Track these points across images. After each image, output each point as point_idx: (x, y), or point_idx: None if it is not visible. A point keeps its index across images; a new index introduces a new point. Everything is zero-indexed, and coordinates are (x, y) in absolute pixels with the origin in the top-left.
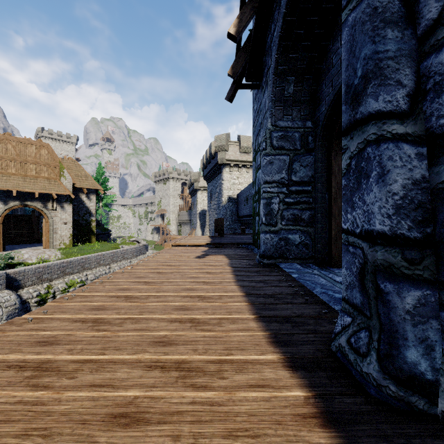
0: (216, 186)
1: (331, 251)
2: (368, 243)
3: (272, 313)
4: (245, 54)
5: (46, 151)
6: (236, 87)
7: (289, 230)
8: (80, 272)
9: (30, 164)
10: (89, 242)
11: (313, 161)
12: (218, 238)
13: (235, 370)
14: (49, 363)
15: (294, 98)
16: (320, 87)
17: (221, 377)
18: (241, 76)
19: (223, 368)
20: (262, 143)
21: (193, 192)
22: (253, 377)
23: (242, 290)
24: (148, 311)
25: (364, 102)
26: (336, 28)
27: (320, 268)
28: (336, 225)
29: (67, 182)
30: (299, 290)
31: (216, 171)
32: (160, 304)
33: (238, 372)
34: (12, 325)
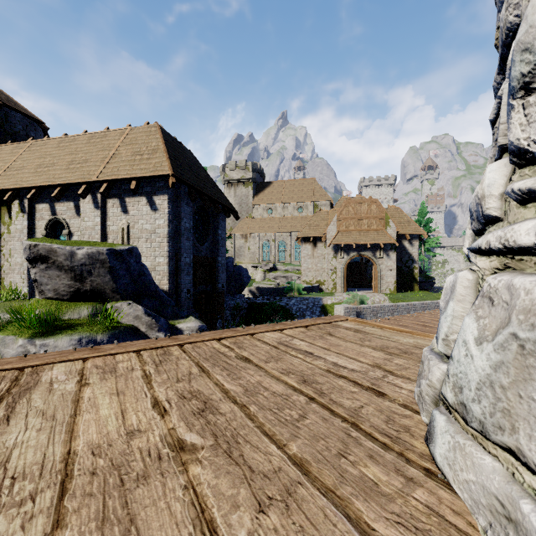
0: None
1: None
2: None
3: None
4: None
5: (375, 206)
6: None
7: None
8: None
9: (363, 219)
10: (411, 290)
11: None
12: None
13: None
14: (427, 325)
15: None
16: None
17: None
18: None
19: None
20: None
21: None
22: None
23: None
24: None
25: None
26: None
27: None
28: None
29: (392, 231)
30: None
31: None
32: None
33: None
34: (404, 316)
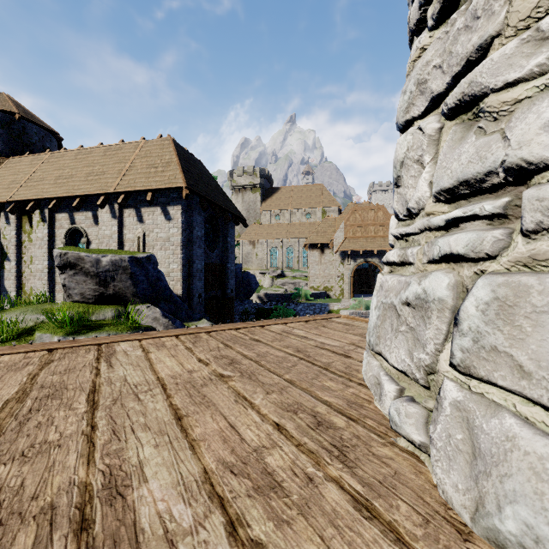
0: None
1: None
2: None
3: None
4: None
5: (382, 213)
6: None
7: None
8: None
9: (370, 226)
10: None
11: None
12: None
13: None
14: None
15: None
16: None
17: None
18: None
19: None
20: None
21: None
22: None
23: None
24: None
25: None
26: None
27: None
28: None
29: None
30: None
31: None
32: None
33: None
34: None
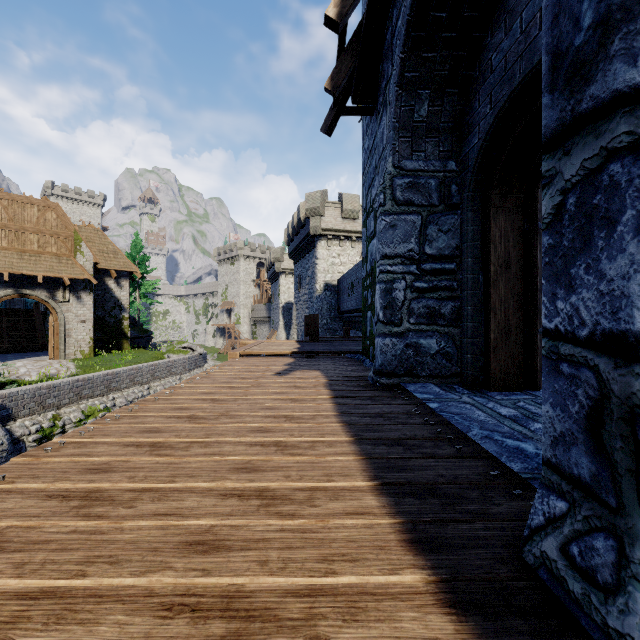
0: (307, 268)
1: (488, 365)
2: (611, 357)
3: (402, 476)
4: (351, 57)
5: (55, 215)
6: (338, 112)
7: (421, 332)
8: (104, 395)
9: (29, 233)
10: (119, 350)
11: (459, 224)
12: (310, 343)
13: (342, 616)
14: None
15: (429, 125)
16: (470, 106)
17: (313, 634)
18: (345, 95)
19: (318, 609)
20: (379, 195)
21: (273, 276)
22: (379, 633)
23: (349, 431)
24: (185, 475)
25: (601, 74)
26: (497, 10)
27: (472, 391)
28: (497, 324)
29: (86, 260)
30: (443, 431)
31: (306, 245)
32: (209, 460)
33: (349, 622)
34: None
